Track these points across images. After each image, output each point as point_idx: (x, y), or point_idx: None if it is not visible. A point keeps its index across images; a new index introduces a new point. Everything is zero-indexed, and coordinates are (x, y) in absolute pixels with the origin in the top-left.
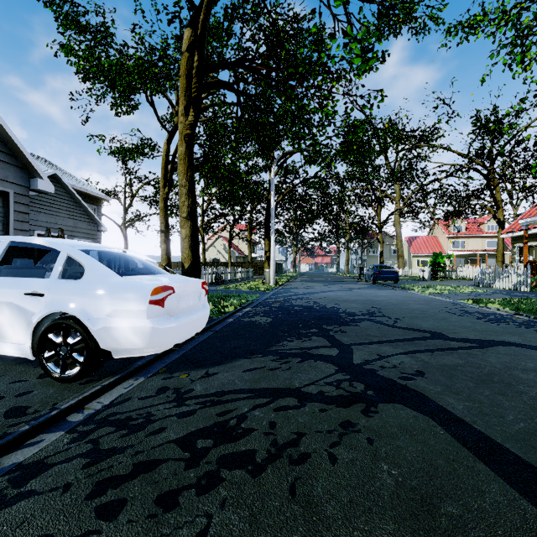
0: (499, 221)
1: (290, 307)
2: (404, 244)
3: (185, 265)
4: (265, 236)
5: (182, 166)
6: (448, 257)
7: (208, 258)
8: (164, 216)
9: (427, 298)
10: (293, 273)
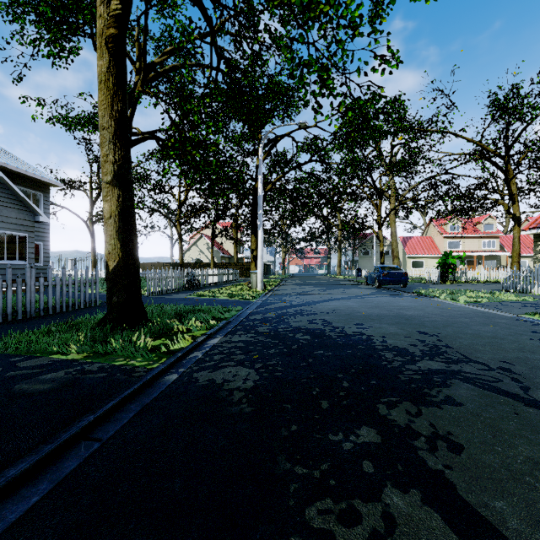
0: (515, 217)
1: (289, 334)
2: (398, 244)
3: (110, 264)
4: (251, 231)
5: (103, 93)
6: (459, 257)
7: (190, 258)
8: None
9: (473, 310)
10: (282, 274)
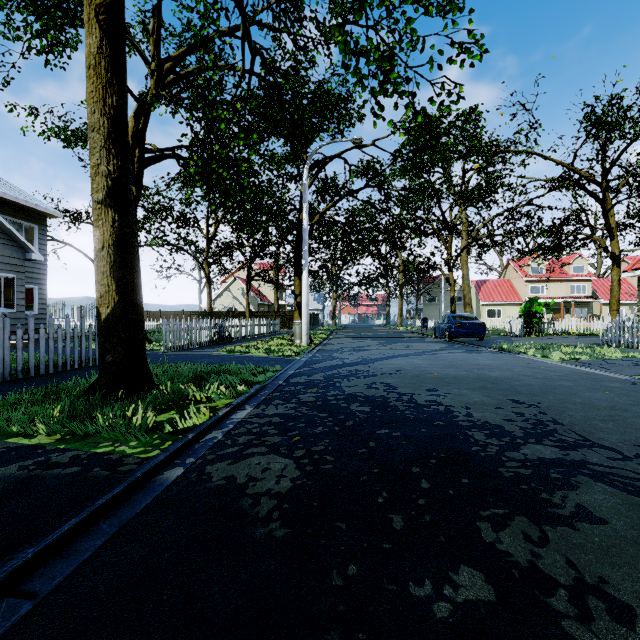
0: (614, 256)
1: (341, 404)
2: (471, 290)
3: (102, 311)
4: (295, 273)
5: (92, 81)
6: (546, 304)
7: (221, 306)
8: None
9: (573, 371)
10: (332, 325)
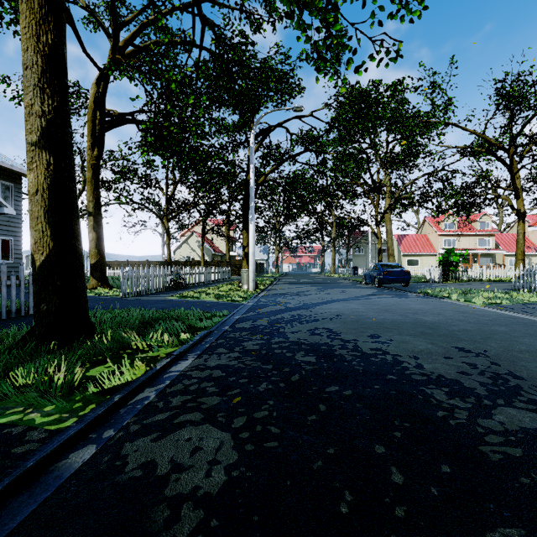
0: (519, 213)
1: (286, 353)
2: (393, 242)
3: (36, 258)
4: (243, 227)
5: (24, 17)
6: (461, 254)
7: (181, 256)
8: (93, 191)
9: (501, 315)
10: (275, 273)
